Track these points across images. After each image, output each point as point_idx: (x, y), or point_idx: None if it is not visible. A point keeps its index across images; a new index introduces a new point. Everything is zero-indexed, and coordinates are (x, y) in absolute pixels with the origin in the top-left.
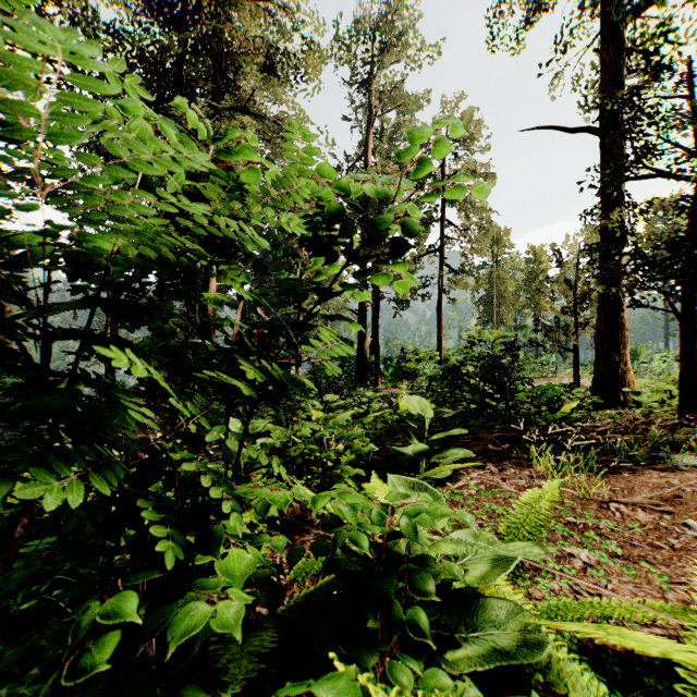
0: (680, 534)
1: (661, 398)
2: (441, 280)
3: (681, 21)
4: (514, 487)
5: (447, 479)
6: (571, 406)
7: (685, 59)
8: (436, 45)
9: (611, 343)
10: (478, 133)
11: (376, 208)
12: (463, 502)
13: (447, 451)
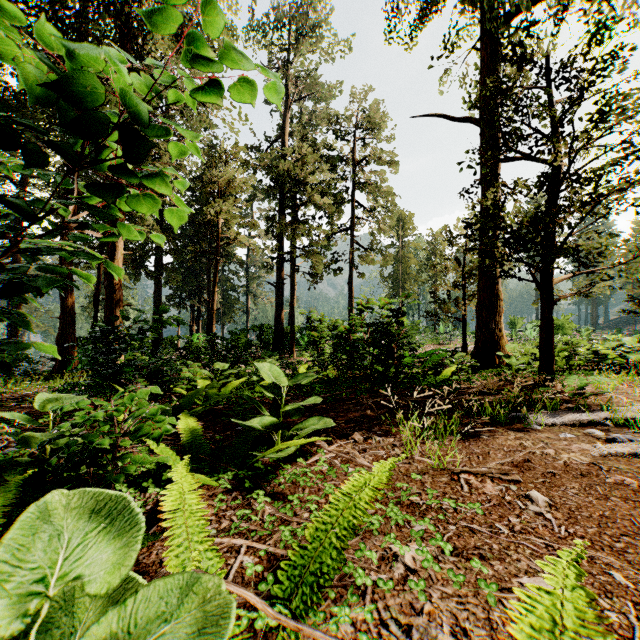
0: (523, 509)
1: (528, 360)
2: (352, 256)
3: (545, 36)
4: (372, 458)
5: (301, 454)
6: (451, 369)
7: (545, 54)
8: (347, 40)
9: (489, 312)
10: (384, 124)
11: (291, 186)
12: (302, 484)
13: (307, 421)
